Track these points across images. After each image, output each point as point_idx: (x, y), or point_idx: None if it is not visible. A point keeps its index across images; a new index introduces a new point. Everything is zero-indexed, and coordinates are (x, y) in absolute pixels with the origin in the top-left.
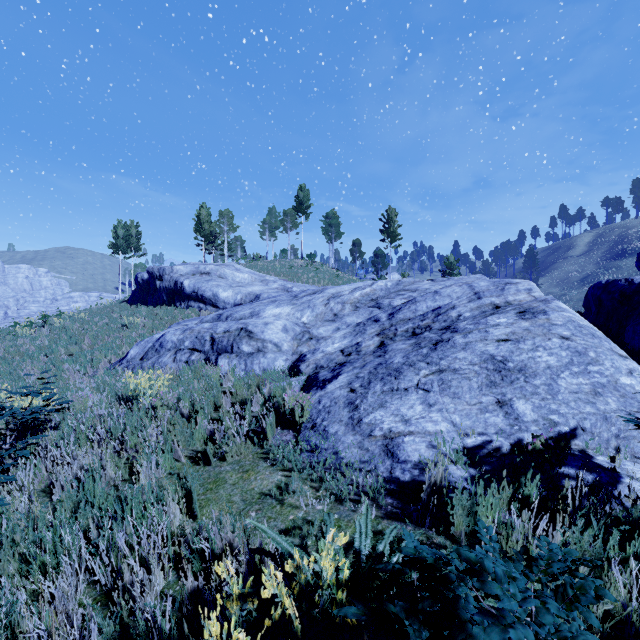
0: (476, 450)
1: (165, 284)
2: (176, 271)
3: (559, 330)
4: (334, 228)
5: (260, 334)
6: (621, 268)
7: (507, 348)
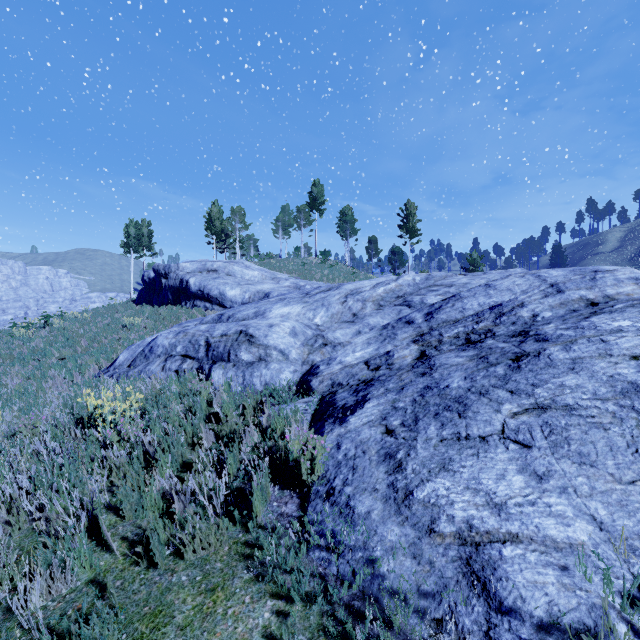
0: None
1: (170, 282)
2: (182, 268)
3: None
4: (349, 224)
5: (263, 339)
6: None
7: None
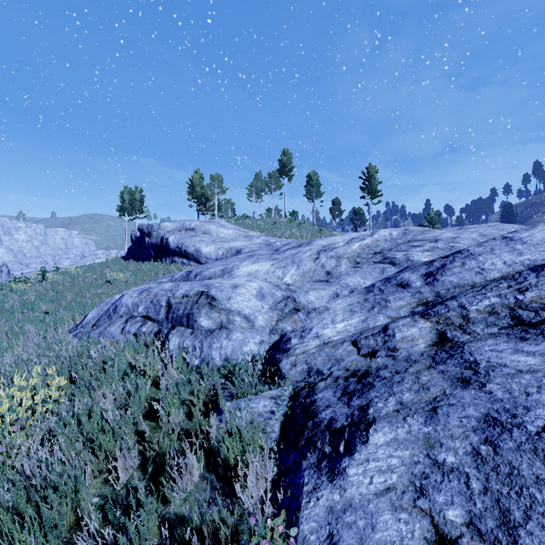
0: None
1: (152, 240)
2: (163, 228)
3: None
4: (315, 188)
5: (225, 302)
6: None
7: None
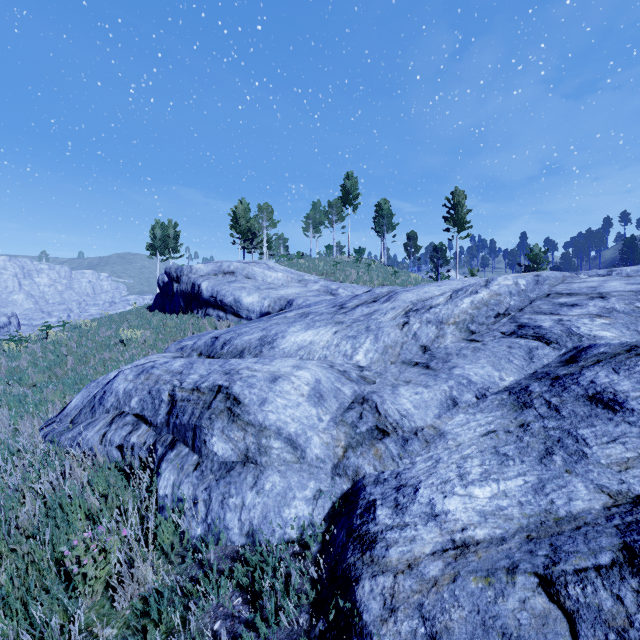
0: None
1: (182, 287)
2: (195, 271)
3: None
4: (386, 219)
5: (255, 409)
6: None
7: None
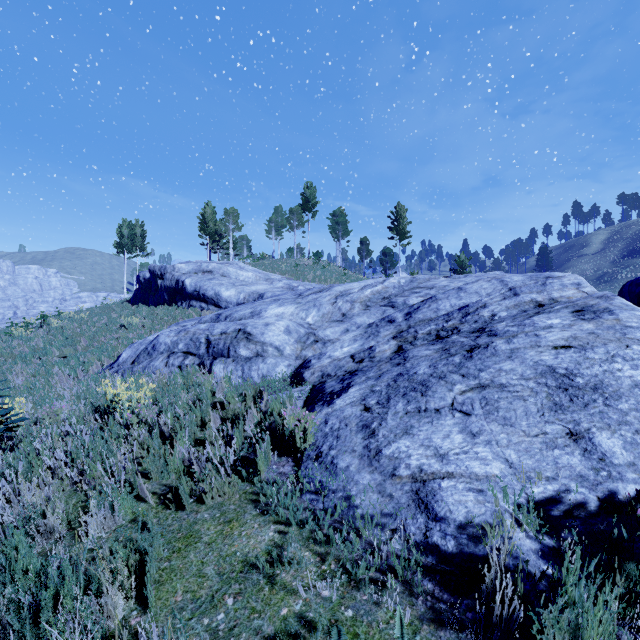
0: (547, 505)
1: (166, 283)
2: (178, 269)
3: (638, 334)
4: (341, 226)
5: (260, 336)
6: (639, 266)
7: (570, 358)
